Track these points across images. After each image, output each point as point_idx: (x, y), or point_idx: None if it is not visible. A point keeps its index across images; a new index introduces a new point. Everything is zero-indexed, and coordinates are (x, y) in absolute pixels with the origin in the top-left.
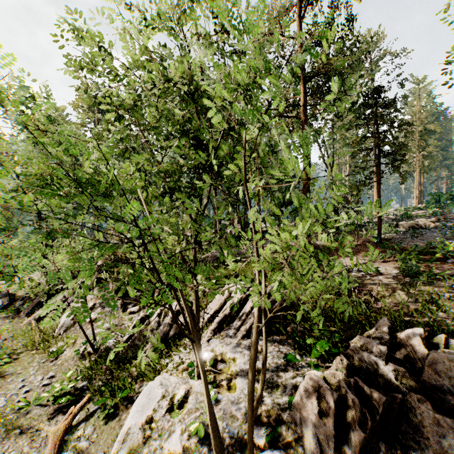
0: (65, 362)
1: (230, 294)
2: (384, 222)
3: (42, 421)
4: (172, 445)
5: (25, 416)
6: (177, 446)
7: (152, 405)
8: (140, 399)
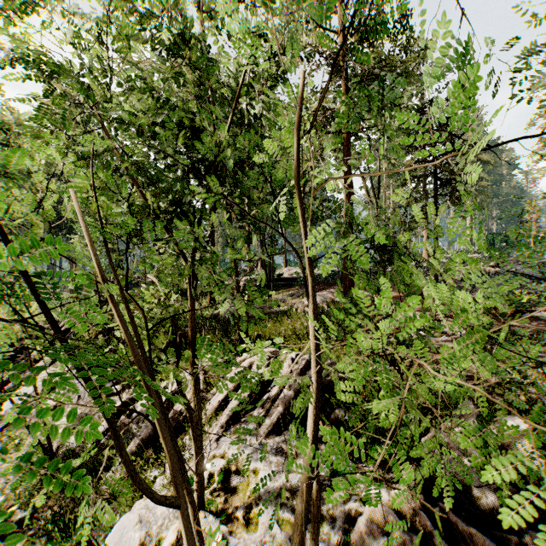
0: (0, 476)
1: (251, 366)
2: None
3: None
4: None
5: None
6: None
7: None
8: None
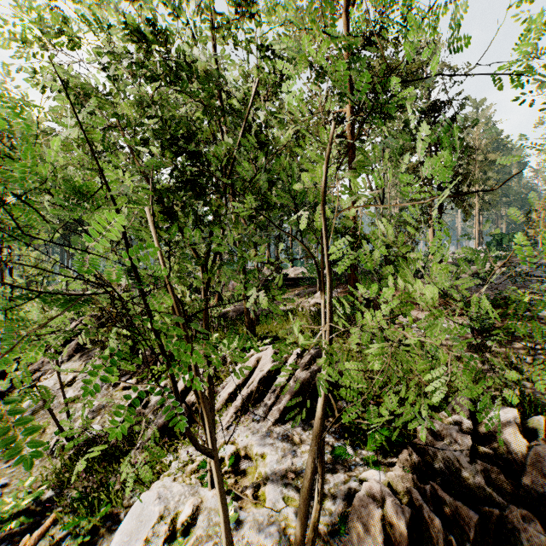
0: None
1: (258, 361)
2: None
3: None
4: None
5: None
6: None
7: (144, 532)
8: (128, 521)
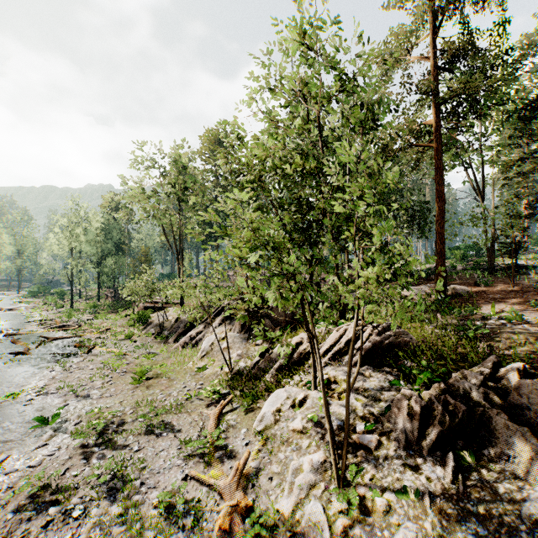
0: (209, 376)
1: (345, 331)
2: None
3: (202, 407)
4: (295, 424)
5: (191, 403)
6: (299, 425)
7: (280, 401)
8: (271, 398)
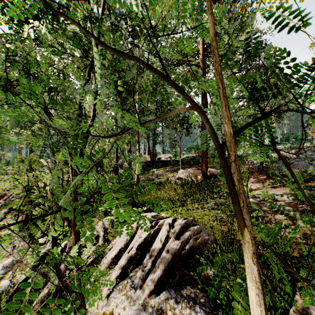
0: None
1: (138, 228)
2: (257, 154)
3: None
4: None
5: None
6: None
7: None
8: None
